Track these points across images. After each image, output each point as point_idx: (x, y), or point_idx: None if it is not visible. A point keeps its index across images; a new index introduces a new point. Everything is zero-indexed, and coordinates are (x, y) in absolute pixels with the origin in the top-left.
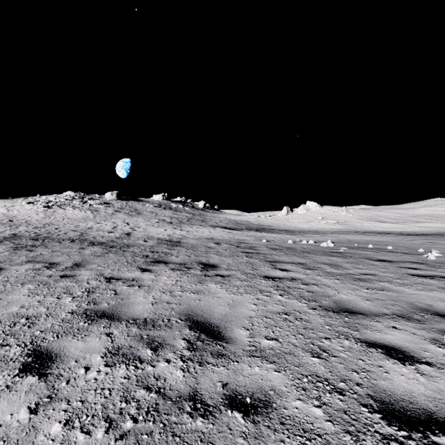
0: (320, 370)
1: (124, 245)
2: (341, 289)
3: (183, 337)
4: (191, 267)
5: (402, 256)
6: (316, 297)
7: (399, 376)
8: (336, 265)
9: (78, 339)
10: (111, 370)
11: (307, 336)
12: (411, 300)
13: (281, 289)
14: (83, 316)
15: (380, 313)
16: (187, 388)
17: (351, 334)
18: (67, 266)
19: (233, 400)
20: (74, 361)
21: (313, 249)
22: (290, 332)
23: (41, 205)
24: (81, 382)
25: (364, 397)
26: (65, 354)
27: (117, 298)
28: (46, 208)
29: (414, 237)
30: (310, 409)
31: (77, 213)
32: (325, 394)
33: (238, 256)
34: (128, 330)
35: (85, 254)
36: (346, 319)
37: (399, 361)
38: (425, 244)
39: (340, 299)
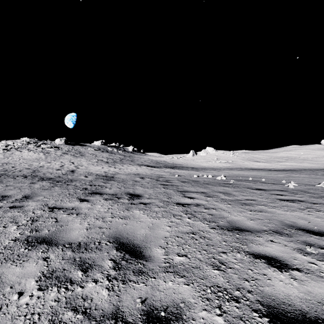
0: (220, 281)
1: (68, 180)
2: (232, 212)
3: (110, 258)
4: (121, 197)
5: (272, 186)
6: (214, 219)
7: (279, 282)
8: (228, 194)
9: (16, 265)
10: (43, 293)
11: (209, 252)
12: (281, 218)
13: (189, 213)
14: (25, 242)
15: (261, 229)
16: (110, 306)
17: (241, 248)
18: (17, 198)
19: (150, 315)
20: (9, 287)
21: (212, 181)
22: (197, 249)
23: (1, 148)
24: (12, 308)
25: (255, 303)
26: (2, 281)
27: (57, 225)
28: (5, 150)
29: (278, 172)
30: (213, 319)
31: (31, 154)
32: (225, 303)
33: (157, 187)
34: (64, 254)
35: (34, 188)
36: (237, 236)
37: (277, 269)
38: (285, 177)
39: (232, 219)
